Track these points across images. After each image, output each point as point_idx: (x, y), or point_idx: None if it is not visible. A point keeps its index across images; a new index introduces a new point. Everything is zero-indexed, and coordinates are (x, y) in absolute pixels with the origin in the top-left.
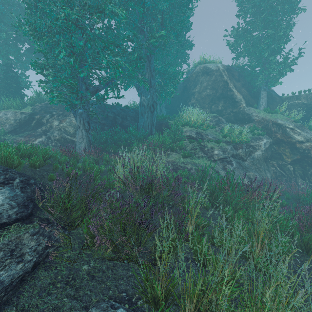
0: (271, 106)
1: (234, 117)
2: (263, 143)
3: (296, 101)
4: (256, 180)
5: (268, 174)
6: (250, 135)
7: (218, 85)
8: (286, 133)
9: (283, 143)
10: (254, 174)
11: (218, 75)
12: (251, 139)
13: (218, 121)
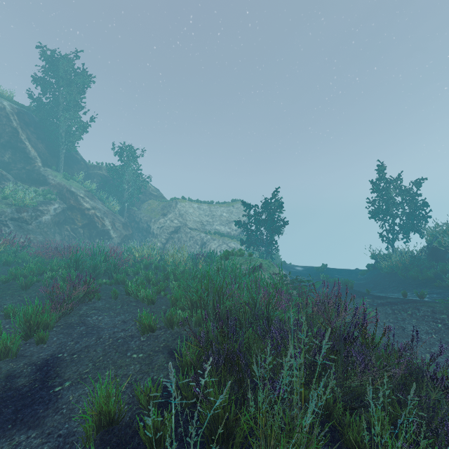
0: (75, 171)
1: (27, 175)
2: (54, 208)
3: (99, 171)
4: (37, 241)
5: (59, 237)
6: (42, 199)
7: (4, 128)
8: (78, 200)
9: (76, 209)
10: (37, 236)
11: (3, 116)
12: (41, 203)
13: (0, 177)
